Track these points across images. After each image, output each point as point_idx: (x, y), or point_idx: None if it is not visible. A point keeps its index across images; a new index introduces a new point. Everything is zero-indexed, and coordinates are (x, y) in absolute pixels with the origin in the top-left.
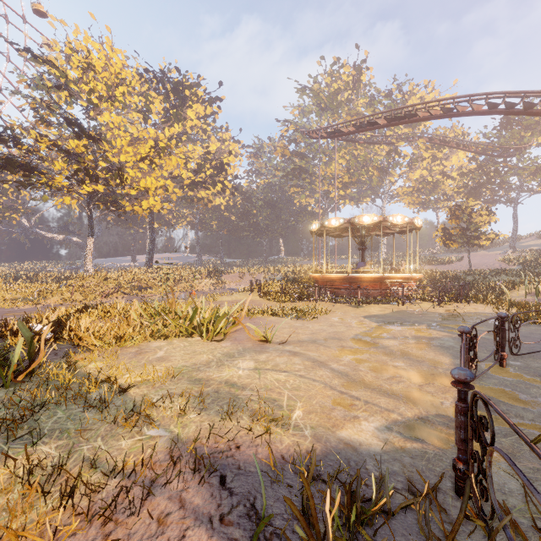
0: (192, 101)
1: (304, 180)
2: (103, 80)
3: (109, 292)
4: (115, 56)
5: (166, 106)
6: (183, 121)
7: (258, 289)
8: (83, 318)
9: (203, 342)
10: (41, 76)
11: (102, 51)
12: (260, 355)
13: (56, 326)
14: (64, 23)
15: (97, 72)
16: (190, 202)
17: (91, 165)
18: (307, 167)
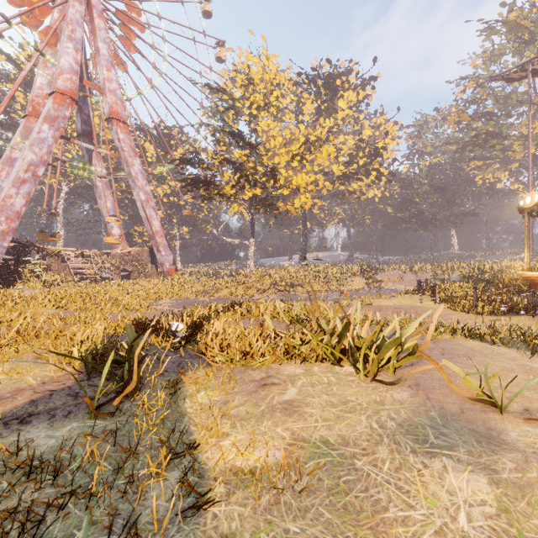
0: (343, 89)
1: (493, 147)
2: (261, 93)
3: (265, 288)
4: (270, 63)
5: (318, 103)
6: (333, 114)
7: (431, 292)
8: (219, 318)
9: (358, 380)
10: (217, 105)
11: (259, 64)
12: (495, 453)
13: (191, 327)
14: (230, 49)
15: (255, 84)
16: (341, 198)
17: (250, 171)
18: (497, 129)
